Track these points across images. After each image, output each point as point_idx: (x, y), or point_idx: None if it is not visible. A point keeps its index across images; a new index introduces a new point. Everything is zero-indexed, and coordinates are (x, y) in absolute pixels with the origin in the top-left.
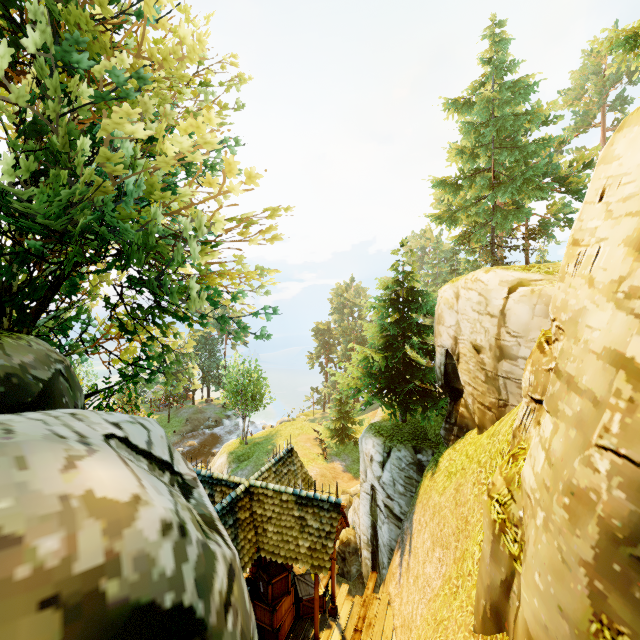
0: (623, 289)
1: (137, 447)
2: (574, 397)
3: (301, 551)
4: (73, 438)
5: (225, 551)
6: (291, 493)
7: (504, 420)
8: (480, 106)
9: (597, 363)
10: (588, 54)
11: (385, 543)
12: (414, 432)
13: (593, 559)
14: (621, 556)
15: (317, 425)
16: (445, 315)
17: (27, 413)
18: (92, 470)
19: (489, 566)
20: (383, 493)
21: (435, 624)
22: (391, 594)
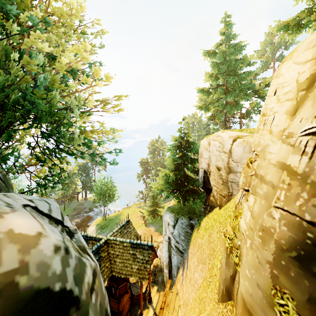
0: (285, 134)
1: (42, 212)
2: (263, 185)
3: (133, 271)
4: (3, 204)
5: (91, 262)
6: (128, 242)
7: (231, 201)
8: (220, 54)
9: (274, 169)
10: (267, 34)
11: (175, 265)
12: (189, 210)
13: (272, 260)
14: (285, 257)
15: (142, 209)
16: (203, 153)
17: None
18: (13, 219)
19: (225, 269)
20: (174, 240)
21: (199, 301)
22: (178, 289)
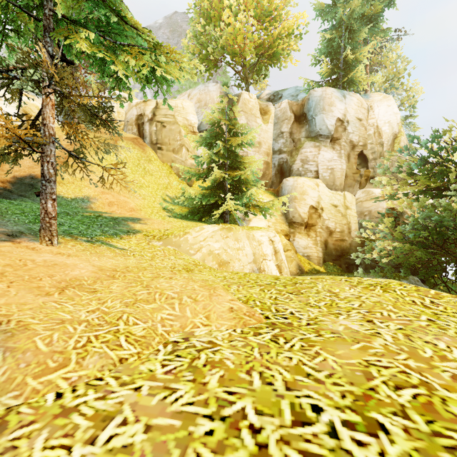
0: None
1: None
2: None
3: None
4: None
5: None
6: None
7: None
8: None
9: None
10: None
11: None
12: None
13: None
14: None
15: None
16: None
17: None
18: None
19: None
20: None
21: None
22: None
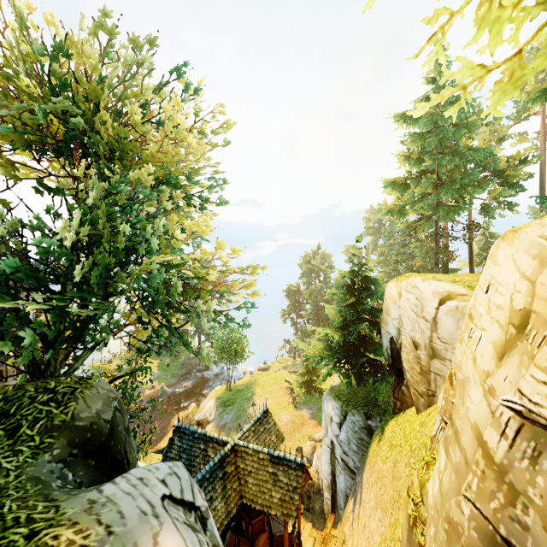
0: (488, 383)
1: (176, 499)
2: (457, 449)
3: (274, 501)
4: (150, 512)
5: None
6: (266, 453)
7: (431, 414)
8: (425, 119)
9: (470, 431)
10: (528, 52)
11: (342, 490)
12: (367, 397)
13: None
14: None
15: (288, 375)
16: (391, 308)
17: (118, 480)
18: (165, 543)
19: None
20: (340, 449)
21: None
22: (345, 534)
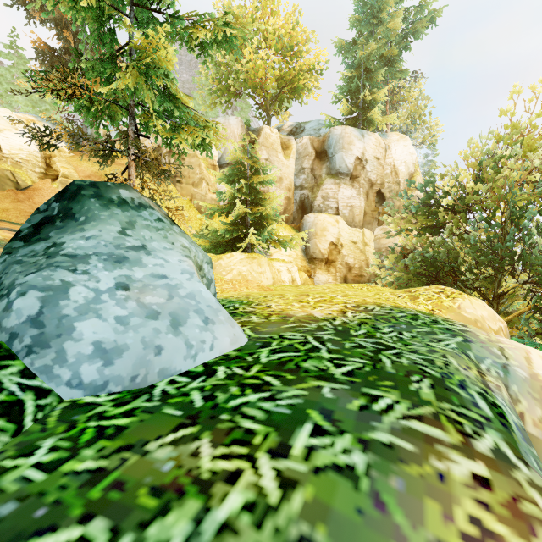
0: None
1: None
2: None
3: None
4: None
5: None
6: None
7: None
8: None
9: None
10: None
11: None
12: None
13: None
14: None
15: None
16: None
17: None
18: None
19: None
20: None
21: None
22: None
